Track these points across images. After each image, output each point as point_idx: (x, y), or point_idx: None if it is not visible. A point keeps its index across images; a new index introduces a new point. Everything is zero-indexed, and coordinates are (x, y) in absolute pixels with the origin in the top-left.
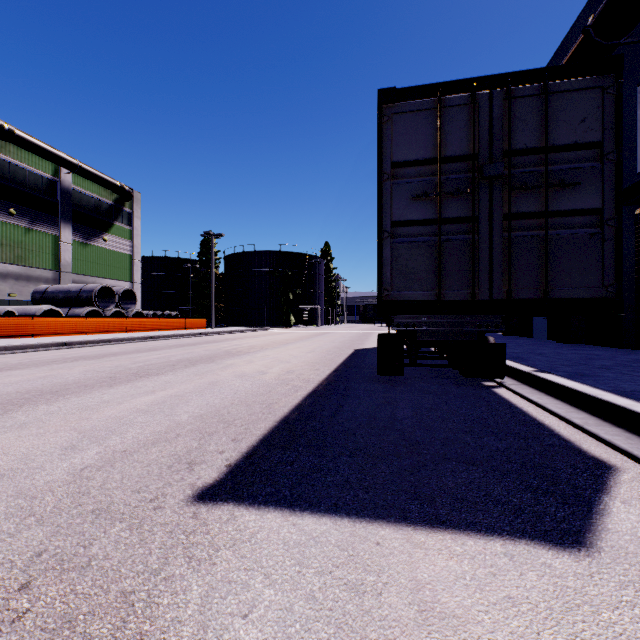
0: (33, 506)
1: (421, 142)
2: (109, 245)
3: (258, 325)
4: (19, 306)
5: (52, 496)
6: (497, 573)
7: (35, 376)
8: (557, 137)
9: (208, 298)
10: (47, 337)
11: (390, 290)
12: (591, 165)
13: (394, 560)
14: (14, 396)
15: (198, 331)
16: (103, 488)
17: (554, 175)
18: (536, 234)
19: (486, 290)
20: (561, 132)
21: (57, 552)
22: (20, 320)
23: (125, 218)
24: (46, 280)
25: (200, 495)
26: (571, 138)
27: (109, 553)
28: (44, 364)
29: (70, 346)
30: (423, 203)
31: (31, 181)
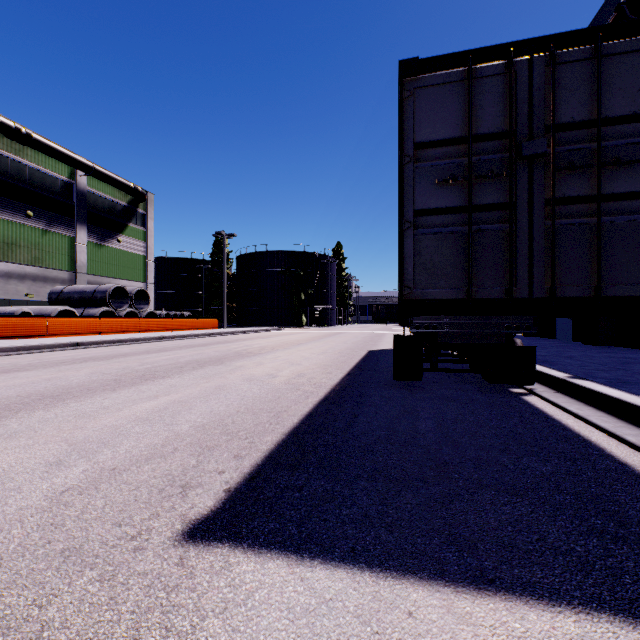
0: None
1: (448, 119)
2: (123, 246)
3: (270, 325)
4: (36, 306)
5: (20, 528)
6: None
7: (40, 378)
8: (611, 107)
9: (220, 298)
10: (61, 337)
11: (412, 288)
12: None
13: None
14: (13, 400)
15: (210, 331)
16: (80, 519)
17: (607, 152)
18: (585, 221)
19: (525, 287)
20: (616, 101)
21: (5, 614)
22: (35, 320)
23: (139, 219)
24: (62, 281)
25: (191, 531)
26: (628, 108)
27: (68, 618)
28: (52, 365)
29: (82, 346)
30: (450, 188)
31: (48, 184)
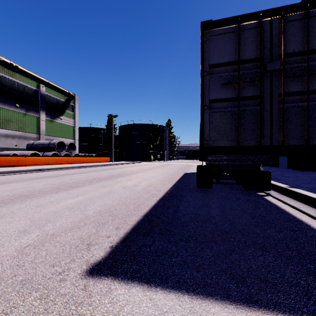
0: None
1: (227, 52)
2: (63, 121)
3: (135, 160)
4: (20, 151)
5: (0, 267)
6: None
7: (20, 186)
8: (314, 44)
9: (111, 147)
10: (32, 166)
11: (208, 140)
12: None
13: None
14: (5, 198)
15: (105, 163)
16: (33, 262)
17: (312, 68)
18: (300, 105)
19: (268, 140)
20: None
21: None
22: (19, 158)
23: (71, 108)
24: (33, 138)
25: (91, 270)
26: None
27: None
28: (27, 180)
29: (42, 171)
30: (228, 88)
31: (26, 91)
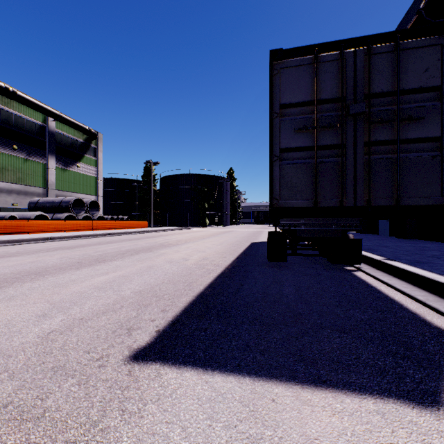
0: (8, 363)
1: (302, 89)
2: (81, 170)
3: (183, 225)
4: (19, 212)
5: (23, 355)
6: (373, 430)
7: (26, 261)
8: (406, 83)
9: (149, 207)
10: (38, 234)
11: (279, 199)
12: (433, 104)
13: (287, 416)
14: (9, 276)
15: (142, 229)
16: (62, 349)
17: (404, 112)
18: (390, 157)
19: (351, 199)
20: (409, 79)
21: (20, 404)
22: (19, 222)
23: (92, 151)
24: (38, 194)
25: (135, 355)
26: (417, 84)
27: (60, 405)
28: (33, 253)
29: (53, 240)
30: (303, 134)
31: (28, 126)
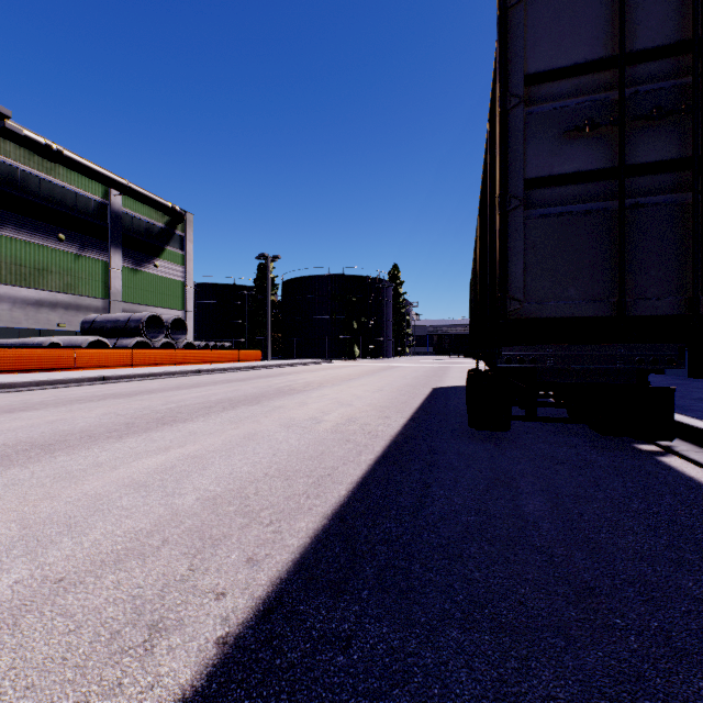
0: None
1: (582, 32)
2: (160, 271)
3: (319, 357)
4: (66, 337)
5: None
6: None
7: (43, 420)
8: None
9: (265, 328)
10: (90, 370)
11: (522, 300)
12: None
13: None
14: None
15: (252, 364)
16: None
17: None
18: None
19: None
20: None
21: None
22: (62, 352)
23: (177, 242)
24: (96, 309)
25: None
26: None
27: None
28: (66, 403)
29: (108, 381)
30: (586, 141)
31: (81, 205)
